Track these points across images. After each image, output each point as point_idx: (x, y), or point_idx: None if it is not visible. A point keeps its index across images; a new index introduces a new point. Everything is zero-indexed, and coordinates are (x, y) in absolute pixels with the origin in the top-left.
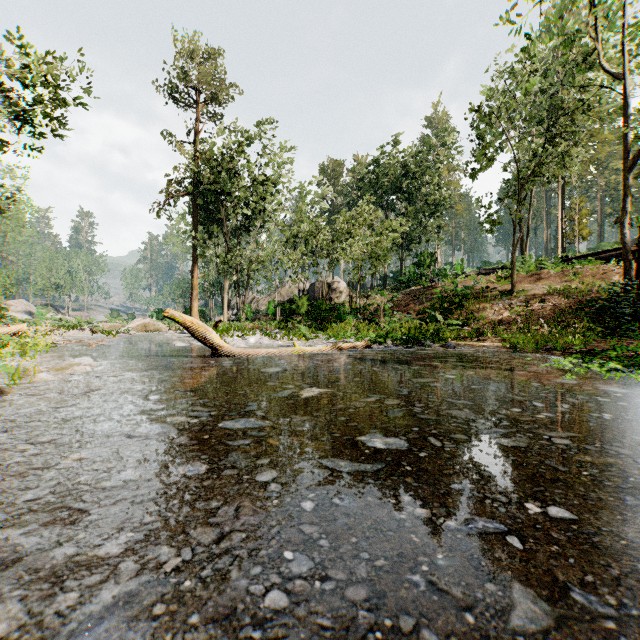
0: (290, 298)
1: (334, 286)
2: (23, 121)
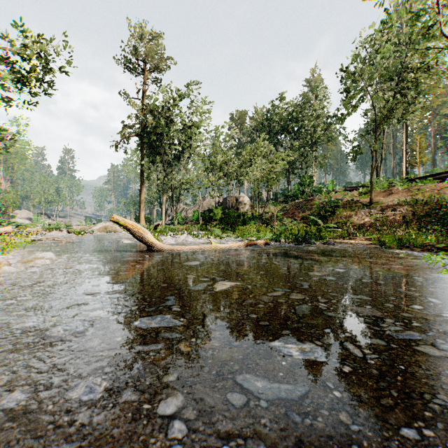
0: (209, 208)
1: (240, 200)
2: (22, 84)
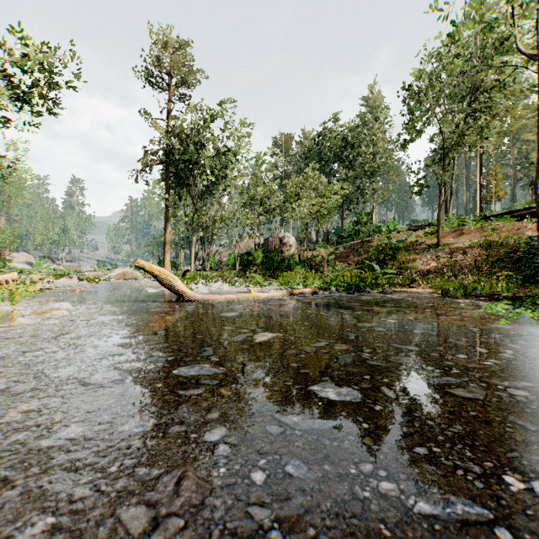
0: (247, 251)
1: (285, 241)
2: (22, 101)
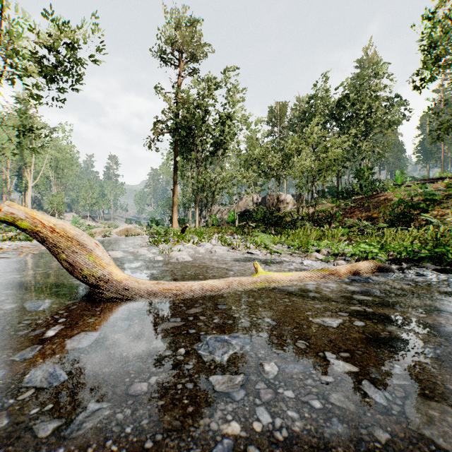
0: (246, 209)
1: (282, 198)
2: (48, 78)
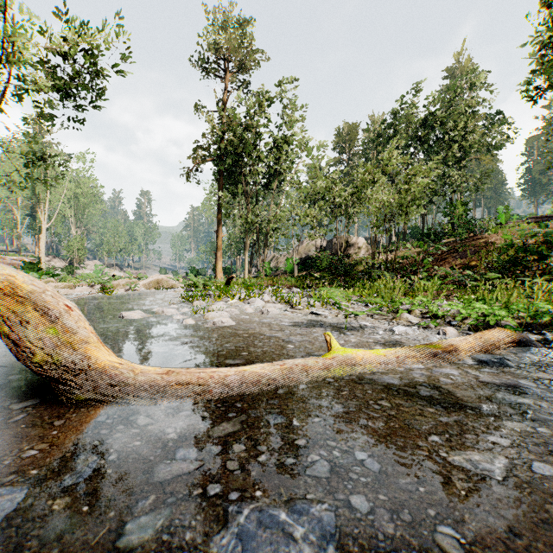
0: (307, 255)
1: (352, 242)
2: (62, 94)
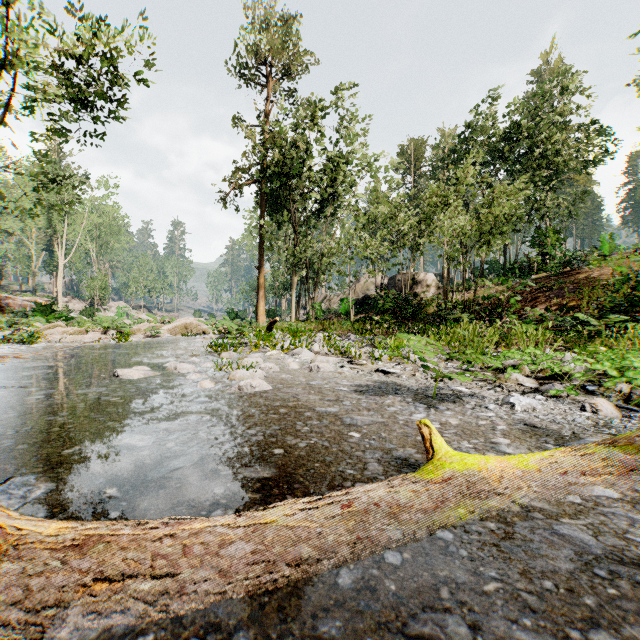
0: (365, 295)
1: (419, 279)
2: (76, 104)
